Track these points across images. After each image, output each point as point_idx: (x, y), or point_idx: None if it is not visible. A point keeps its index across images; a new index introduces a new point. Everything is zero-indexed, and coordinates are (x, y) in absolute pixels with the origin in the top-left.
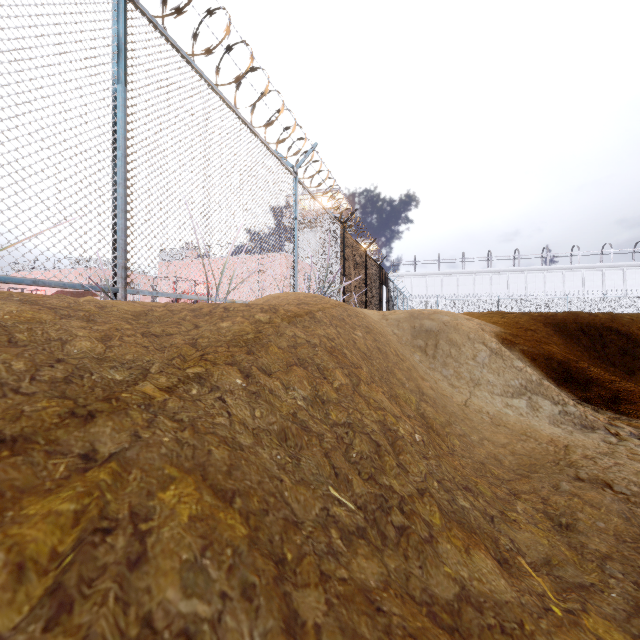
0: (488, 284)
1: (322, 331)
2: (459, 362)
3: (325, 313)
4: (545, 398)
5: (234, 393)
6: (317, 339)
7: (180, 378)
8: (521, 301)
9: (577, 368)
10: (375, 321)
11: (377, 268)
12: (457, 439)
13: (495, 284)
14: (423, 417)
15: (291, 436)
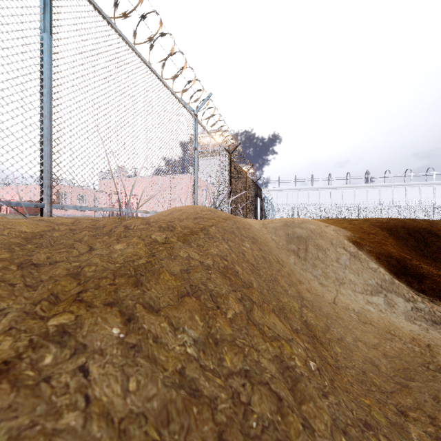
0: (329, 196)
1: (215, 249)
2: (325, 264)
3: (218, 228)
4: (398, 296)
5: (105, 354)
6: (210, 259)
7: (32, 339)
8: (351, 208)
9: (411, 265)
10: (257, 230)
11: (254, 185)
12: (338, 346)
13: (334, 196)
14: (306, 325)
15: (175, 415)
